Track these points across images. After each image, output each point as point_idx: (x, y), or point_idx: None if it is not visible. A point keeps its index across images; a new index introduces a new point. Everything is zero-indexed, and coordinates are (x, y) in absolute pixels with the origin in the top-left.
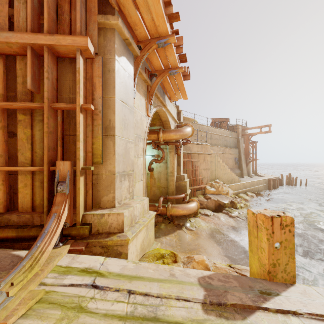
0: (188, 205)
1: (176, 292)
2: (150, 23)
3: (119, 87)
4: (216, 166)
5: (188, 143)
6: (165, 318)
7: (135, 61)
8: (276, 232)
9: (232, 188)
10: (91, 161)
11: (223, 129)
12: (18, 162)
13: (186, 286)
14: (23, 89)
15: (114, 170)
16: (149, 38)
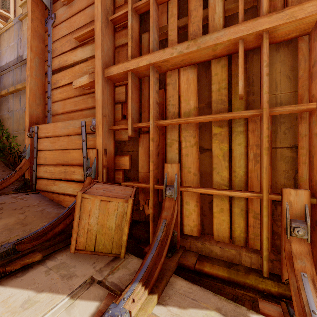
0: None
1: None
2: None
3: None
4: None
5: None
6: None
7: None
8: None
9: None
10: None
11: None
12: (213, 182)
13: None
14: (218, 98)
15: None
16: None
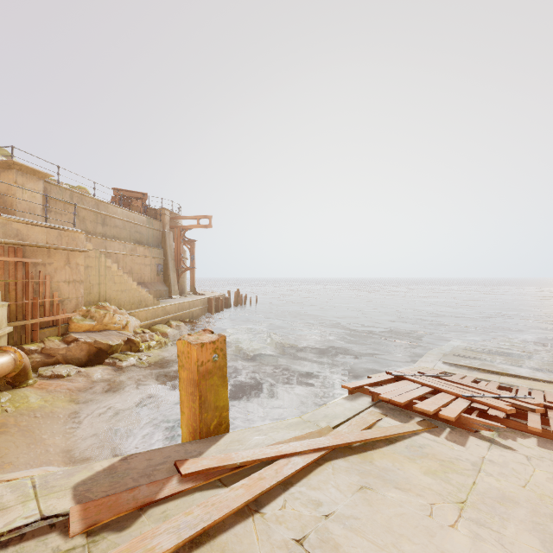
0: None
1: None
2: None
3: None
4: (103, 277)
5: None
6: None
7: None
8: None
9: (141, 316)
10: None
11: (133, 211)
12: None
13: None
14: None
15: None
16: None
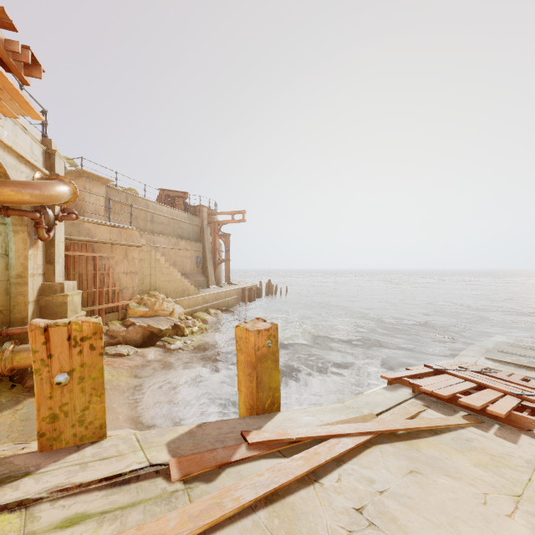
0: None
1: None
2: None
3: None
4: (154, 269)
5: (72, 218)
6: None
7: None
8: (58, 353)
9: (184, 304)
10: None
11: (176, 209)
12: None
13: None
14: None
15: None
16: None
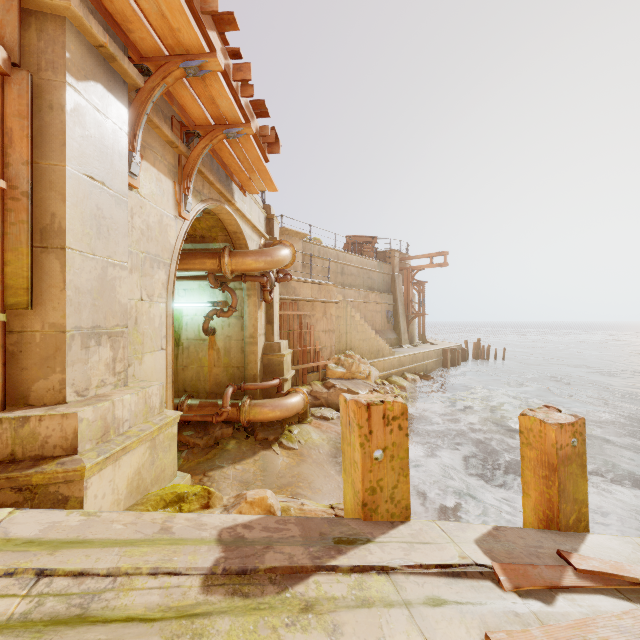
0: (283, 400)
1: (155, 562)
2: (160, 21)
3: (80, 146)
4: (349, 326)
5: (288, 279)
6: (104, 614)
7: (137, 98)
8: (376, 430)
9: (379, 367)
10: (3, 302)
11: (366, 257)
12: None
13: (185, 548)
14: None
15: (65, 323)
16: (164, 53)
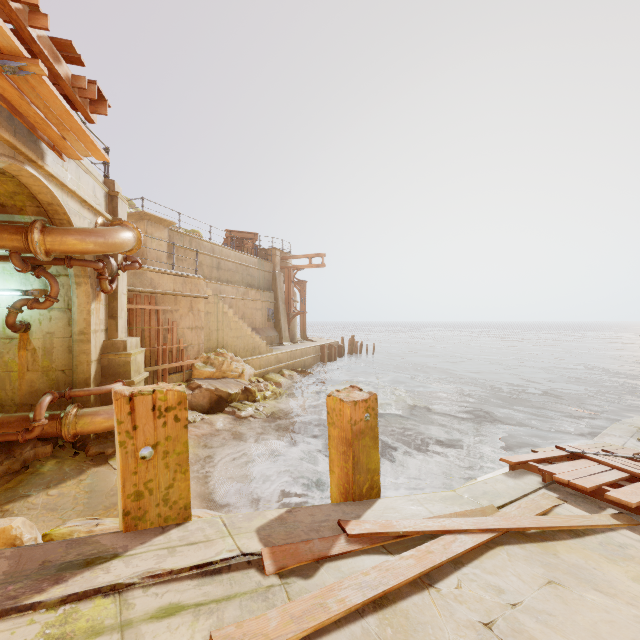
0: None
1: None
2: None
3: None
4: (221, 323)
5: (135, 268)
6: None
7: None
8: (143, 425)
9: (255, 364)
10: None
11: (245, 253)
12: None
13: None
14: None
15: None
16: None
